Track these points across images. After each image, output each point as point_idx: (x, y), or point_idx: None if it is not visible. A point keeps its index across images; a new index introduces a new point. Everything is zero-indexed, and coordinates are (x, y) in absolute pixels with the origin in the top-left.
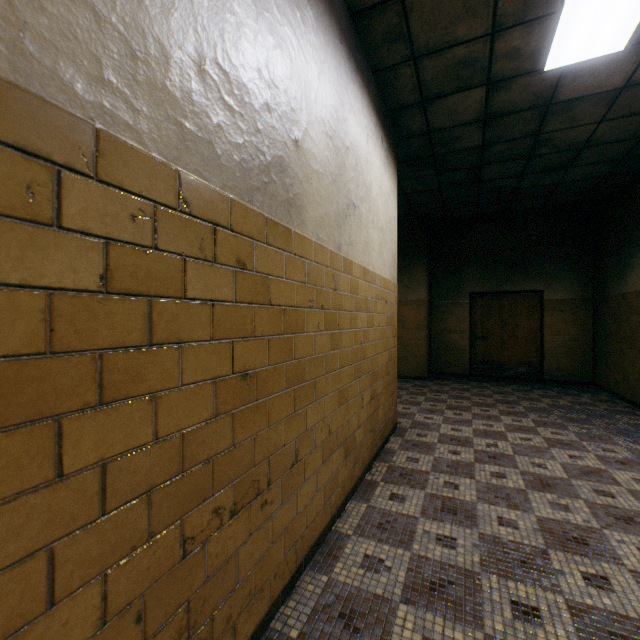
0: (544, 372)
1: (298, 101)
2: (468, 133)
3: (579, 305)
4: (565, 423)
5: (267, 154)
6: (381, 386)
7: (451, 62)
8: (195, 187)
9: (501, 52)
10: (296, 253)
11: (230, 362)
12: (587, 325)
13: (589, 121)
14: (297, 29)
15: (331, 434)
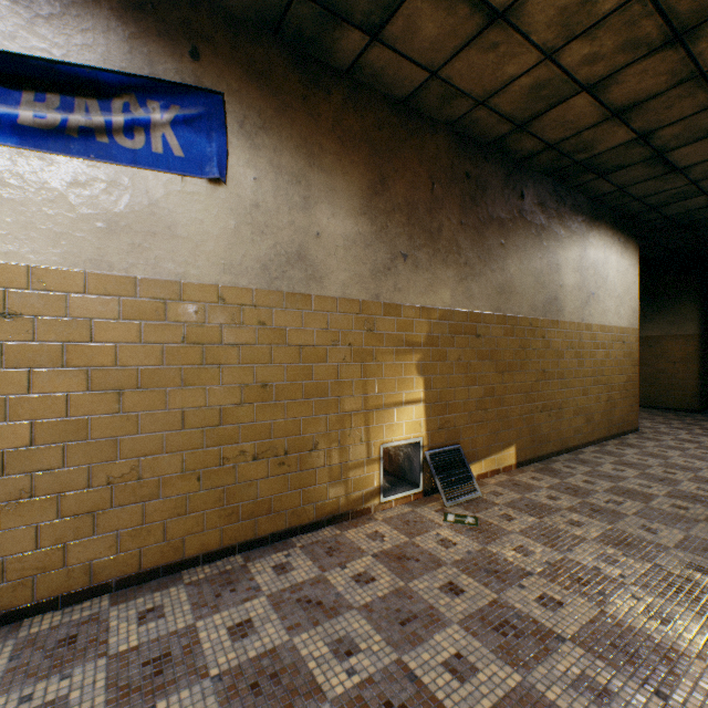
0: None
1: (561, 269)
2: (705, 211)
3: None
4: None
5: (550, 298)
6: (617, 396)
7: (667, 195)
8: (532, 320)
9: (706, 185)
10: (560, 328)
11: (540, 367)
12: None
13: None
14: (560, 242)
15: (577, 406)
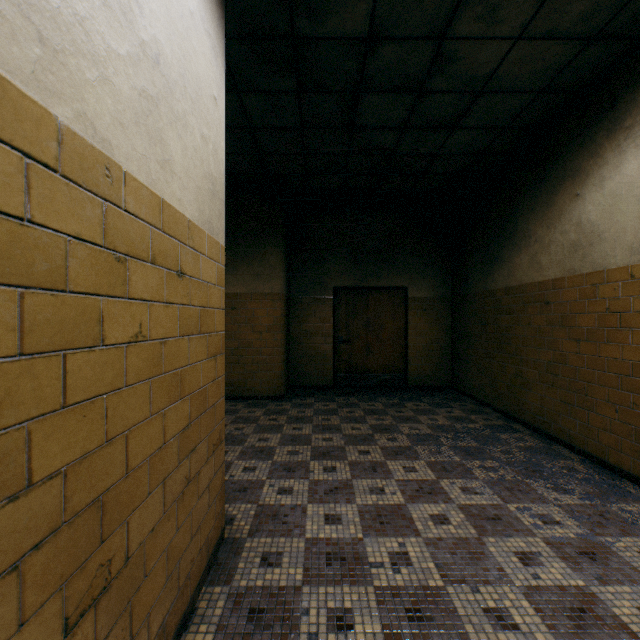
0: (409, 378)
1: None
2: None
3: (440, 304)
4: (465, 462)
5: None
6: (156, 508)
7: None
8: None
9: None
10: None
11: None
12: (447, 325)
13: (508, 31)
14: None
15: None
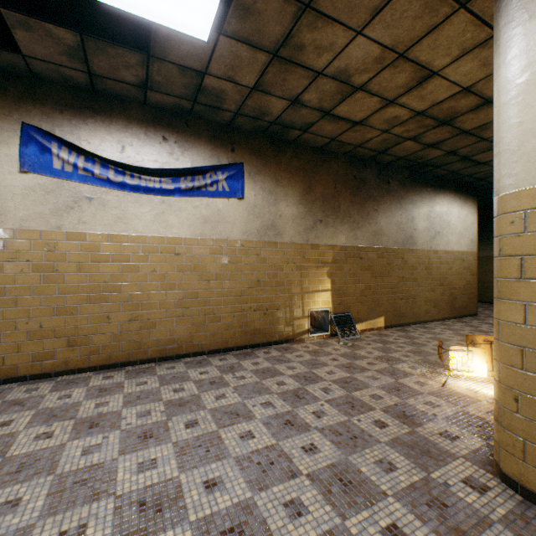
0: None
1: (415, 220)
2: None
3: None
4: None
5: (407, 236)
6: (458, 293)
7: (484, 173)
8: (395, 249)
9: None
10: (414, 253)
11: (400, 274)
12: None
13: None
14: (415, 204)
15: (427, 298)
